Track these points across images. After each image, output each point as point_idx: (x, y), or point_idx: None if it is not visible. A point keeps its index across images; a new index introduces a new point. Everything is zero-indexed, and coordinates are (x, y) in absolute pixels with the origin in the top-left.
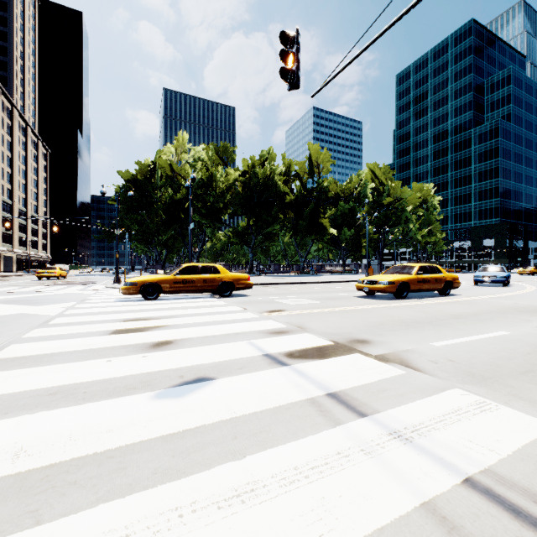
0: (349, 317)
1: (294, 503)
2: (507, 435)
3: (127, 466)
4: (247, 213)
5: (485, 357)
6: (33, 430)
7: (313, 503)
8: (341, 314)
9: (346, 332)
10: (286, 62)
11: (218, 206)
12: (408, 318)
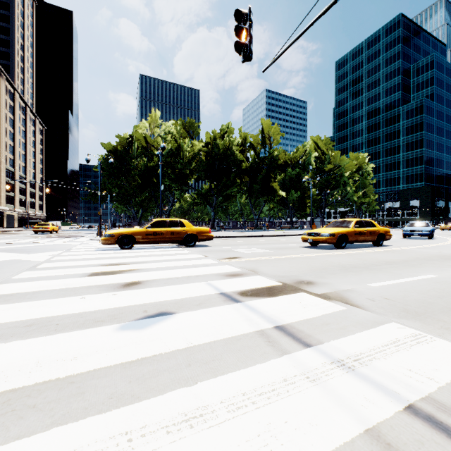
0: (295, 263)
1: (241, 429)
2: (444, 364)
3: (86, 391)
4: (210, 178)
5: (417, 295)
6: (4, 357)
7: (259, 429)
8: (289, 260)
9: (293, 275)
10: (240, 37)
11: (185, 172)
12: (347, 264)
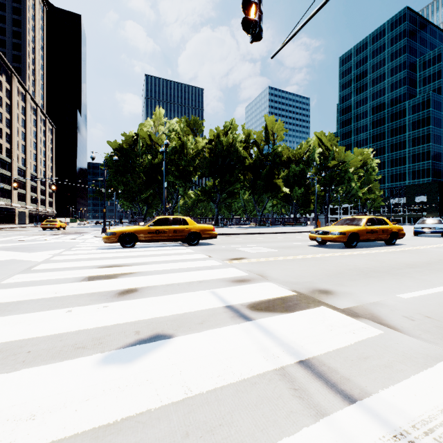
0: (307, 265)
1: None
2: None
3: None
4: (213, 175)
5: None
6: None
7: None
8: (299, 262)
9: (307, 281)
10: (248, 14)
11: (189, 169)
12: (364, 267)
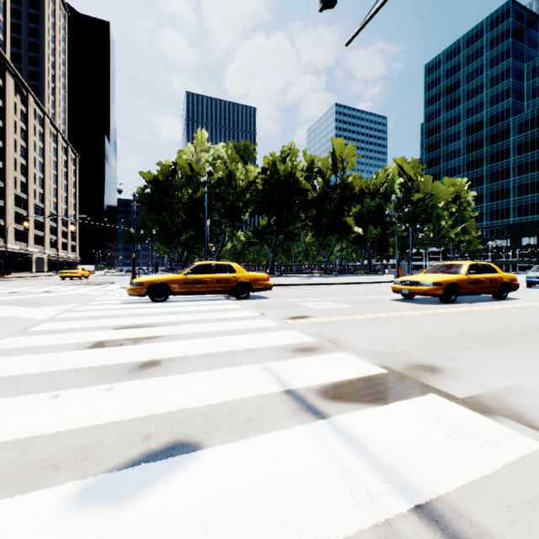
0: (394, 327)
1: None
2: None
3: None
4: (268, 212)
5: None
6: None
7: None
8: (382, 322)
9: (399, 351)
10: None
11: (238, 205)
12: (474, 330)
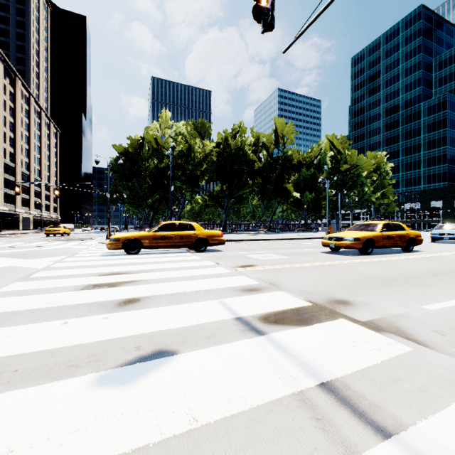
0: (321, 273)
1: None
2: None
3: None
4: (221, 179)
5: None
6: None
7: None
8: (312, 269)
9: (322, 291)
10: (259, 2)
11: (196, 173)
12: (382, 275)
